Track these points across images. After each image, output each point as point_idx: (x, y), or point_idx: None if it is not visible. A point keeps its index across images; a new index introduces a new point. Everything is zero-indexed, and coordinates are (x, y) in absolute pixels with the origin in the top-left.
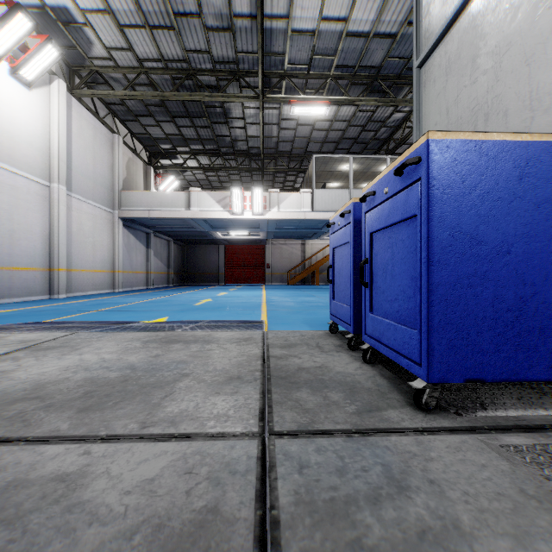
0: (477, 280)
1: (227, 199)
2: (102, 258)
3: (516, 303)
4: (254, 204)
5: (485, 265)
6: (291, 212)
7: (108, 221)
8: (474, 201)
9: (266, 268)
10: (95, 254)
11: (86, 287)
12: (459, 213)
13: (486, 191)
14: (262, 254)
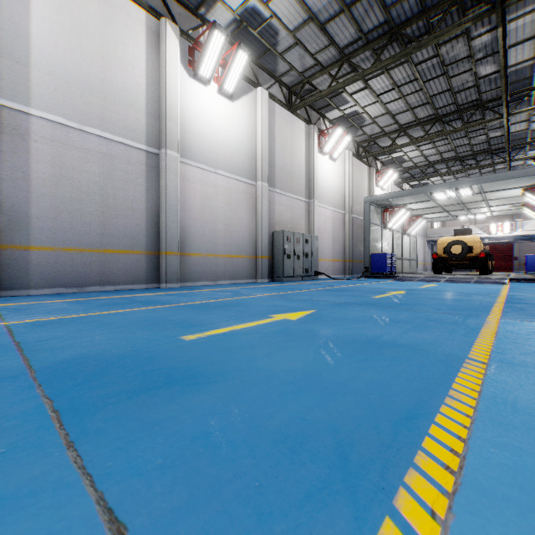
0: (529, 264)
1: (485, 227)
2: (421, 258)
3: (533, 266)
4: (504, 229)
5: (530, 263)
6: (530, 231)
7: (422, 243)
8: (529, 259)
9: (512, 260)
10: (420, 257)
11: (419, 270)
12: (528, 260)
13: (530, 258)
14: (509, 250)
